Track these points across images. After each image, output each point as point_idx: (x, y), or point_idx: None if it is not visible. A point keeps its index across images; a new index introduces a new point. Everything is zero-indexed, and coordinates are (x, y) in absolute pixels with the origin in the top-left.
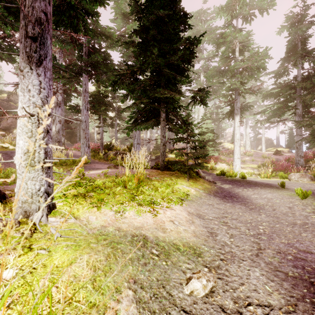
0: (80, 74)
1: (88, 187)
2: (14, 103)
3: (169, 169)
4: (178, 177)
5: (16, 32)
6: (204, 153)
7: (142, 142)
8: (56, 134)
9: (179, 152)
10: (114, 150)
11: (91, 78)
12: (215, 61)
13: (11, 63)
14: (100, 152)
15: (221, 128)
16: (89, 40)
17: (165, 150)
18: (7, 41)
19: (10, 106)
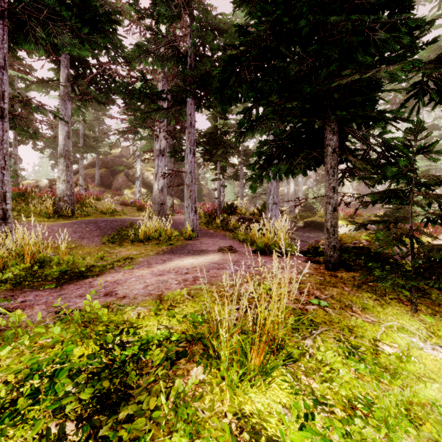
0: (186, 102)
1: (117, 354)
2: (126, 159)
3: (345, 264)
4: (382, 298)
5: (113, 63)
6: (406, 218)
7: (282, 200)
8: (158, 193)
9: (388, 231)
10: (238, 215)
11: (199, 103)
12: (440, 25)
13: (109, 106)
14: (217, 218)
15: (435, 167)
16: (195, 42)
17: (337, 222)
18: (104, 78)
19: (122, 162)
